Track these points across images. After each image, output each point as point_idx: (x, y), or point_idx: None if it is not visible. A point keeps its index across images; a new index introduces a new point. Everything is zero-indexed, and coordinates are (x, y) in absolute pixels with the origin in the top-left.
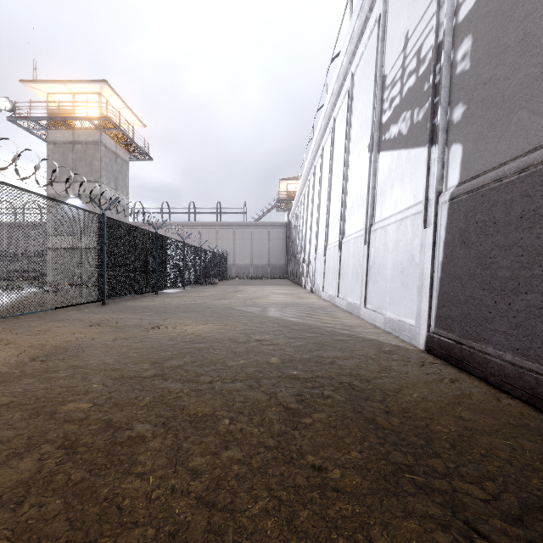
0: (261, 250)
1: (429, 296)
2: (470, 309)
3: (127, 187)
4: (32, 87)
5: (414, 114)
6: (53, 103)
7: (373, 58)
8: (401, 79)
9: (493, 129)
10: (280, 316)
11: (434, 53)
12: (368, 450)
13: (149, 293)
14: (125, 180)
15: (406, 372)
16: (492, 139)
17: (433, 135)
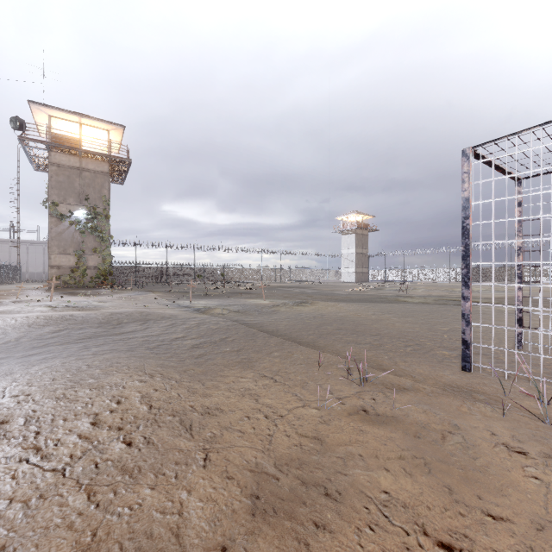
0: None
1: None
2: None
3: None
4: None
5: None
6: None
7: None
8: None
9: None
10: None
11: None
12: None
13: None
14: None
15: None
16: None
17: None
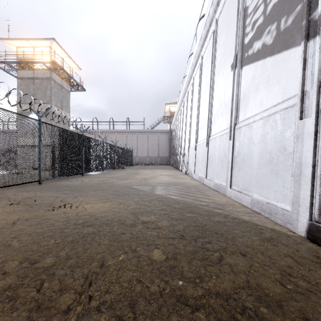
0: (154, 147)
1: (311, 185)
2: None
3: (69, 107)
4: (7, 43)
5: (281, 23)
6: (21, 53)
7: None
8: (265, 1)
9: None
10: (164, 195)
11: None
12: None
13: (78, 174)
14: (68, 103)
15: (315, 282)
16: None
17: (310, 30)
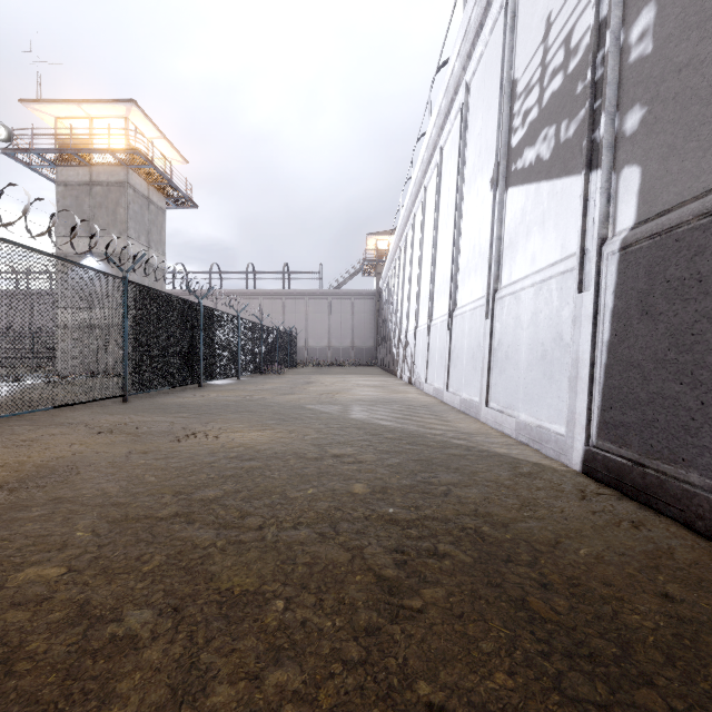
0: (342, 328)
1: (588, 392)
2: (657, 413)
3: (164, 244)
4: (36, 110)
5: (561, 130)
6: (63, 130)
7: (498, 58)
8: (540, 82)
9: (694, 138)
10: (368, 419)
11: (594, 37)
12: (524, 668)
13: (191, 385)
14: (161, 234)
15: (561, 510)
16: (693, 153)
17: (593, 156)
